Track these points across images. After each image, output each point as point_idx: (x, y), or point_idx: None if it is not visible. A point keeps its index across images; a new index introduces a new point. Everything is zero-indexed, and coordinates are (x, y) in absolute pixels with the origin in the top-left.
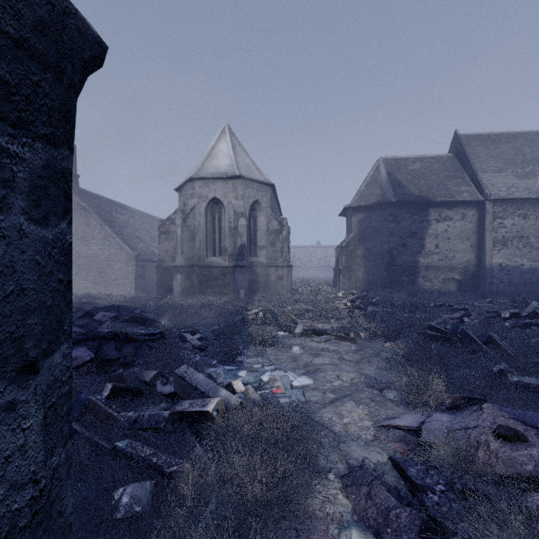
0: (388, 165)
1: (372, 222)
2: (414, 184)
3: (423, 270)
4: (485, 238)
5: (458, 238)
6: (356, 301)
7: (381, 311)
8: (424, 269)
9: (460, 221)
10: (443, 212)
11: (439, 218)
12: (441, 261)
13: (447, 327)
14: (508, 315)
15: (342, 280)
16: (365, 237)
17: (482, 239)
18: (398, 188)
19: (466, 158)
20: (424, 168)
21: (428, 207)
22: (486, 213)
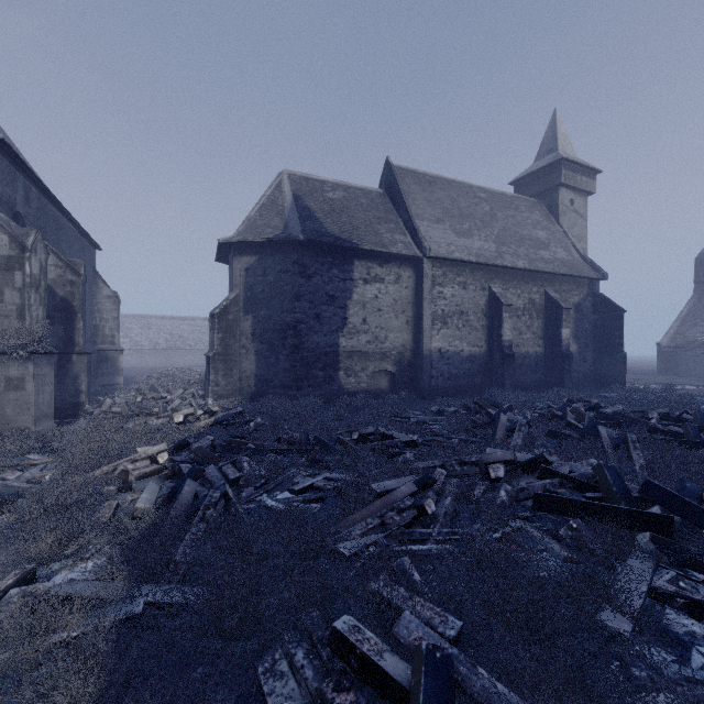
0: (296, 184)
1: (268, 274)
2: (334, 220)
3: (345, 359)
4: (424, 312)
5: (392, 310)
6: (214, 430)
7: (220, 497)
8: (348, 357)
9: (394, 285)
10: (373, 269)
11: (367, 277)
12: (371, 344)
13: (401, 630)
14: (503, 472)
15: (213, 376)
16: (257, 299)
17: (420, 313)
18: (310, 220)
19: (400, 197)
20: (347, 199)
21: (352, 258)
22: (425, 276)
